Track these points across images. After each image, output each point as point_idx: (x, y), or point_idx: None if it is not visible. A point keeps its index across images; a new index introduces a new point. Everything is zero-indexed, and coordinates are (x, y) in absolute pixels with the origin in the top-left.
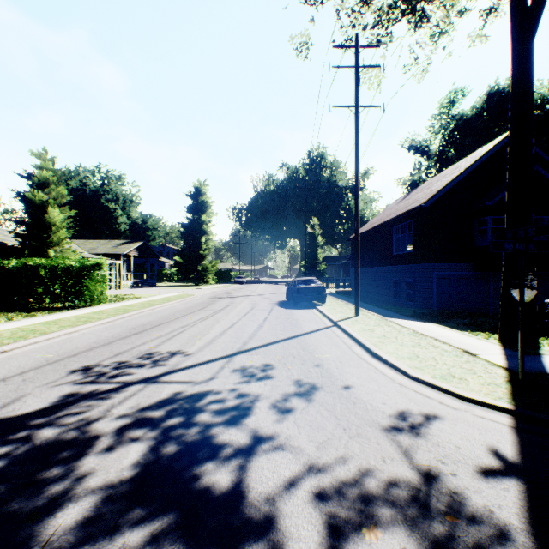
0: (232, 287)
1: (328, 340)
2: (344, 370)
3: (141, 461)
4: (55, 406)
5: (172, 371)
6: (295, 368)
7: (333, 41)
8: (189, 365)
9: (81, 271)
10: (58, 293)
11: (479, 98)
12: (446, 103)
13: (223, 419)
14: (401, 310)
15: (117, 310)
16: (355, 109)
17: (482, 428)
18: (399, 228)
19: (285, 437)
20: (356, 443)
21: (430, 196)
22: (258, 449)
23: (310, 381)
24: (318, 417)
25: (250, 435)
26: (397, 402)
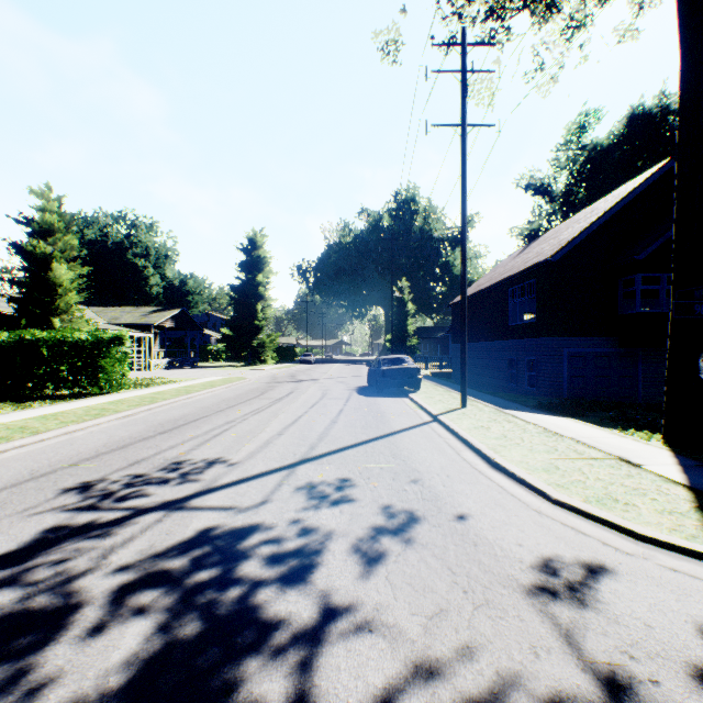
0: (296, 368)
1: (427, 443)
2: (454, 488)
3: (141, 656)
4: (25, 549)
5: (208, 489)
6: (384, 485)
7: (431, 37)
8: (232, 481)
9: (95, 347)
10: (64, 377)
11: (617, 122)
12: (575, 129)
13: (277, 574)
14: (521, 398)
15: (141, 399)
16: (461, 128)
17: (679, 590)
18: (516, 290)
19: (373, 608)
20: (486, 618)
21: (559, 247)
22: (331, 631)
23: (407, 506)
24: (423, 569)
25: (318, 603)
26: (539, 543)
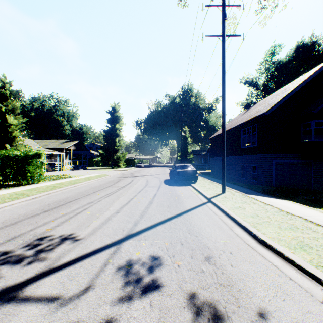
0: (134, 169)
1: (208, 219)
2: (240, 269)
3: None
4: None
5: (47, 271)
6: (185, 265)
7: None
8: (70, 260)
9: (25, 159)
10: (8, 175)
11: (290, 50)
12: (269, 54)
13: None
14: (252, 187)
15: (47, 187)
16: (222, 37)
17: None
18: (246, 130)
19: None
20: None
21: (270, 106)
22: None
23: (208, 296)
24: None
25: None
26: None
